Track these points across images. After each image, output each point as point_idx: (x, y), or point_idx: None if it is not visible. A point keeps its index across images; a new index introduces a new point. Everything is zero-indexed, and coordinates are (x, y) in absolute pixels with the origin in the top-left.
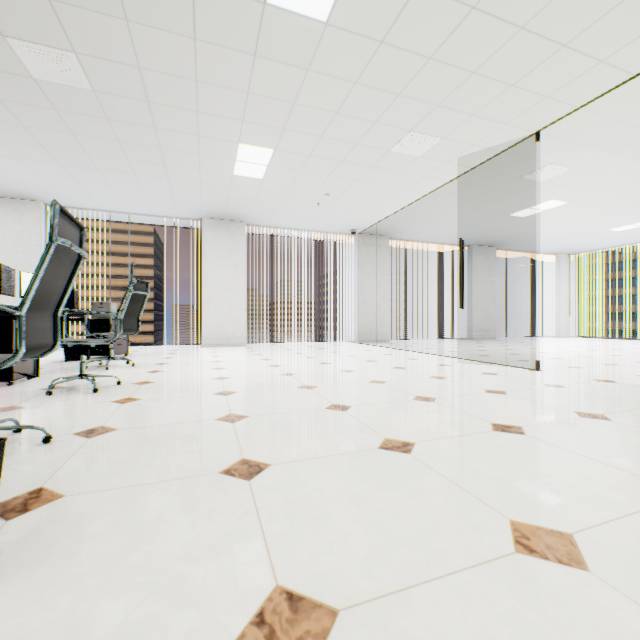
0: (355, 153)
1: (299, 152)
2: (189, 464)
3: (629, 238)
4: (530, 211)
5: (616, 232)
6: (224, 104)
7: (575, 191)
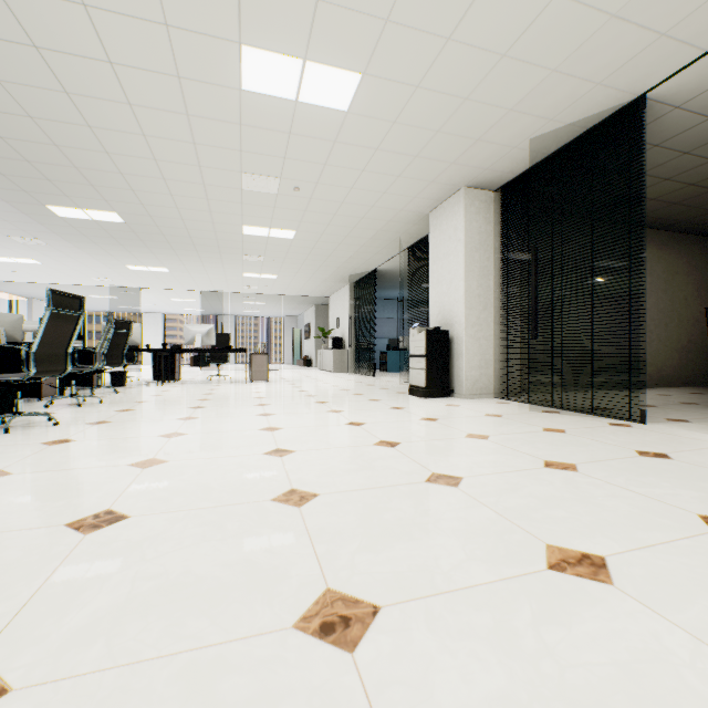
0: (76, 274)
1: (53, 267)
2: None
3: (121, 310)
4: (101, 297)
5: (120, 308)
6: (64, 259)
7: (128, 297)
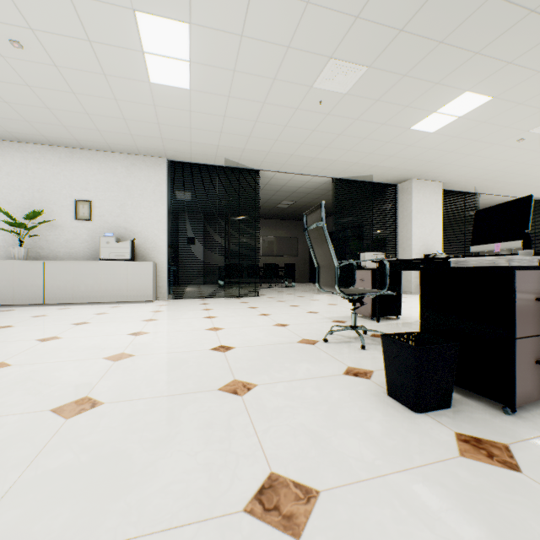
0: None
1: None
2: (384, 517)
3: None
4: None
5: None
6: None
7: None
